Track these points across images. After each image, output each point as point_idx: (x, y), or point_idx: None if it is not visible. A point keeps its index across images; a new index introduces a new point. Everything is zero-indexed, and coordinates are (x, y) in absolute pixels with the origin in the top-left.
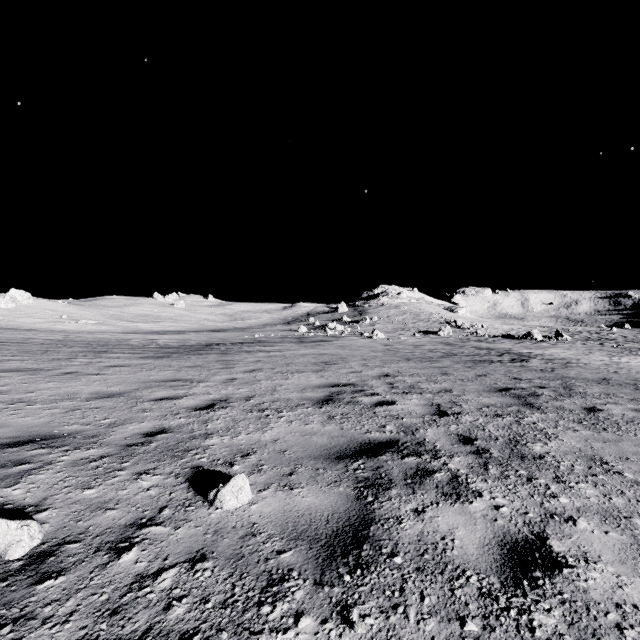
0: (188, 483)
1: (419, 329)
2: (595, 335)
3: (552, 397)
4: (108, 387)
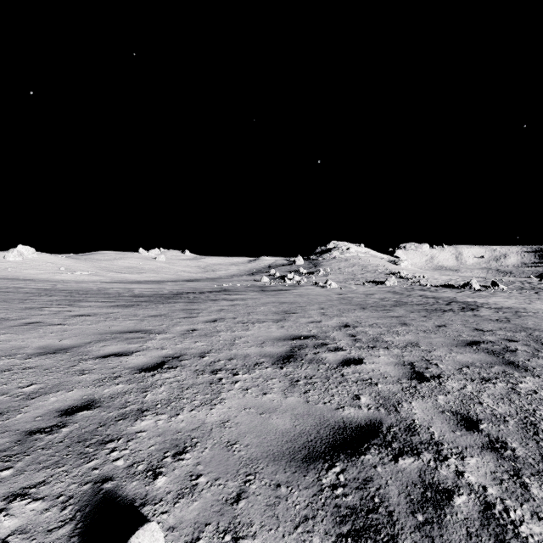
0: (75, 523)
1: (367, 279)
2: (527, 285)
3: (530, 353)
4: (61, 340)
